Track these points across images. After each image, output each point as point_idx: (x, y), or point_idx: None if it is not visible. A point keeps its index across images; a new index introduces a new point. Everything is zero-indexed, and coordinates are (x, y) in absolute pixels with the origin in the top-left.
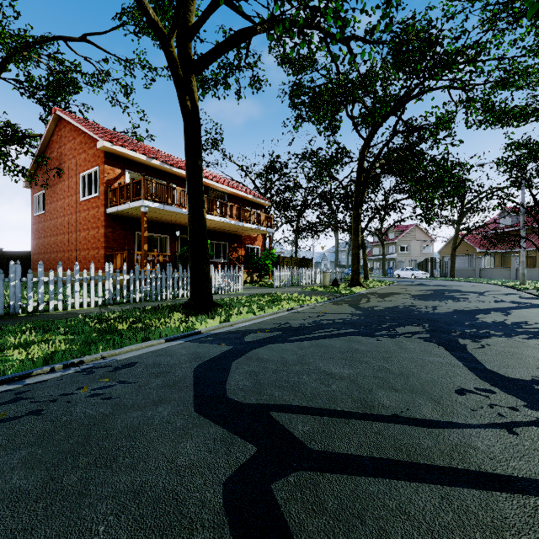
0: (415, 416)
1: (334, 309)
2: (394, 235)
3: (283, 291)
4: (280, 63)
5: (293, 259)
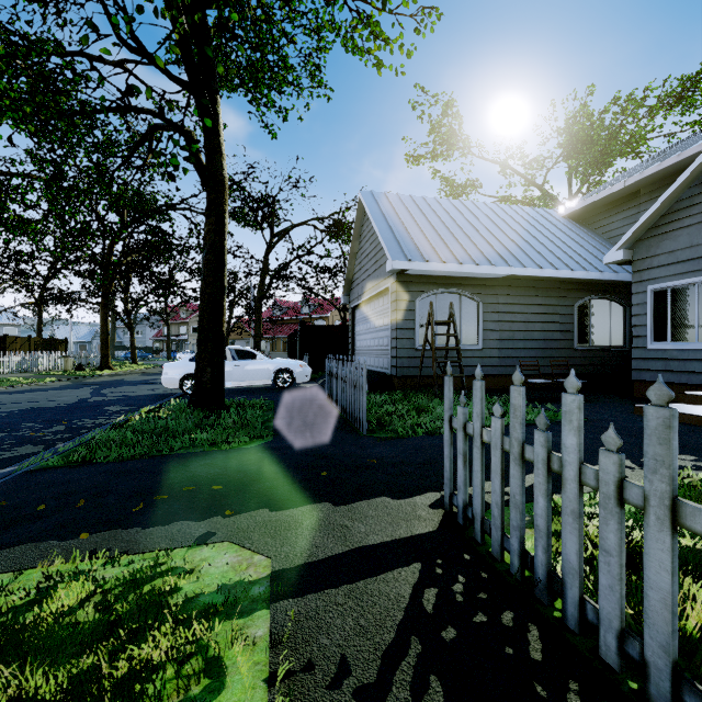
0: (47, 399)
1: (55, 384)
2: (186, 314)
3: (8, 377)
4: (5, 146)
5: (32, 340)
